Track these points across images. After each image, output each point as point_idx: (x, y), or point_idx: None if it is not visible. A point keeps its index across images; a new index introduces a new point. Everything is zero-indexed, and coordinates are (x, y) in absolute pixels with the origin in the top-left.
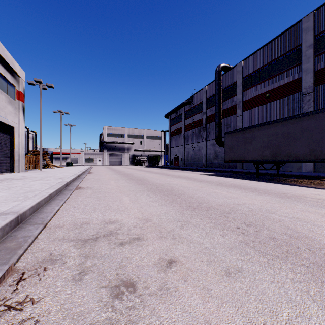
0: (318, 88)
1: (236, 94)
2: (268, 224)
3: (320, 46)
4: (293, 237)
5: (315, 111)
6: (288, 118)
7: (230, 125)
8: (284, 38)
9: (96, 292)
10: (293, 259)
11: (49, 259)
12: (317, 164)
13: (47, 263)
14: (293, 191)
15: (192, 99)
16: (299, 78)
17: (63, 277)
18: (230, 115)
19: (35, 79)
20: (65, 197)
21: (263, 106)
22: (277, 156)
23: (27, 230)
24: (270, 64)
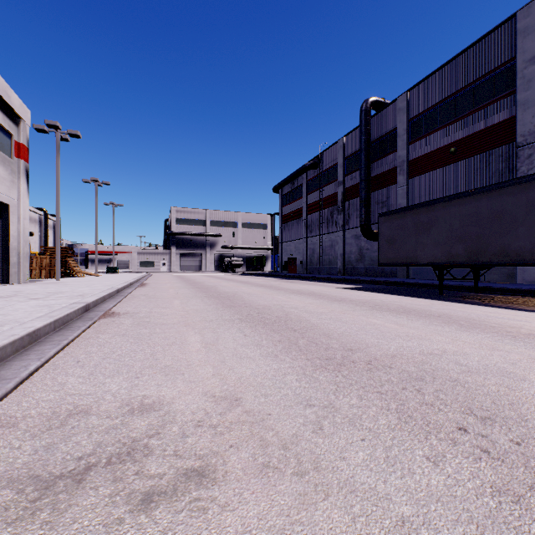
0: None
1: (397, 149)
2: (533, 415)
3: None
4: None
5: None
6: (500, 185)
7: (386, 203)
8: (483, 49)
9: None
10: None
11: None
12: None
13: None
14: (526, 321)
15: (319, 159)
16: (511, 118)
17: None
18: (386, 185)
19: (48, 122)
20: (68, 337)
21: (444, 168)
22: (478, 254)
23: None
24: (457, 95)
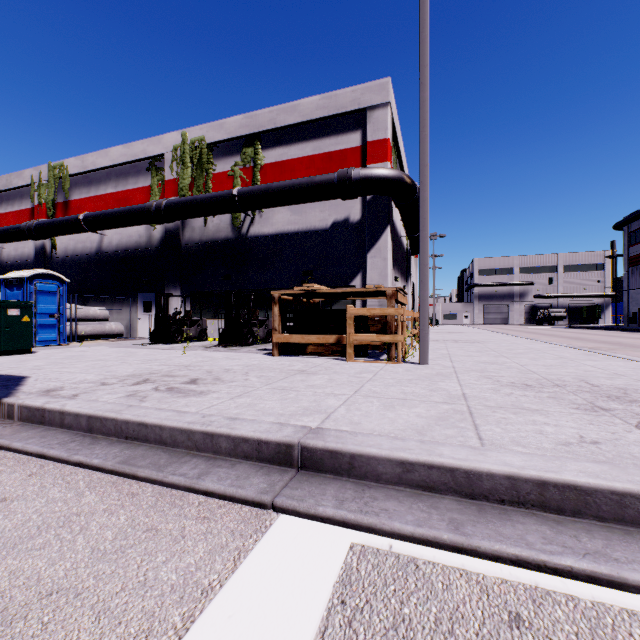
0: None
1: None
2: None
3: None
4: None
5: None
6: None
7: None
8: None
9: None
10: None
11: None
12: None
13: None
14: None
15: None
16: None
17: None
18: None
19: (431, 234)
20: None
21: None
22: None
23: None
24: None
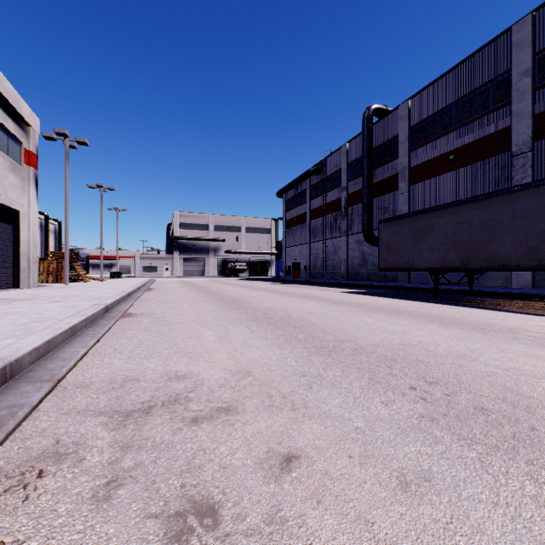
0: (540, 145)
1: (399, 156)
2: (468, 380)
3: (542, 72)
4: (518, 407)
5: (537, 182)
6: (489, 195)
7: (388, 209)
8: (481, 60)
9: (137, 527)
10: (528, 453)
11: (51, 452)
12: (538, 275)
13: (47, 461)
14: (502, 320)
15: (323, 165)
16: (506, 128)
17: (74, 491)
18: (388, 191)
19: (57, 131)
20: (100, 331)
21: (444, 176)
22: (470, 260)
23: (20, 394)
24: (456, 105)
